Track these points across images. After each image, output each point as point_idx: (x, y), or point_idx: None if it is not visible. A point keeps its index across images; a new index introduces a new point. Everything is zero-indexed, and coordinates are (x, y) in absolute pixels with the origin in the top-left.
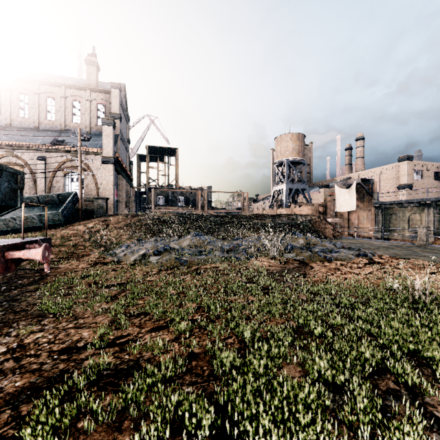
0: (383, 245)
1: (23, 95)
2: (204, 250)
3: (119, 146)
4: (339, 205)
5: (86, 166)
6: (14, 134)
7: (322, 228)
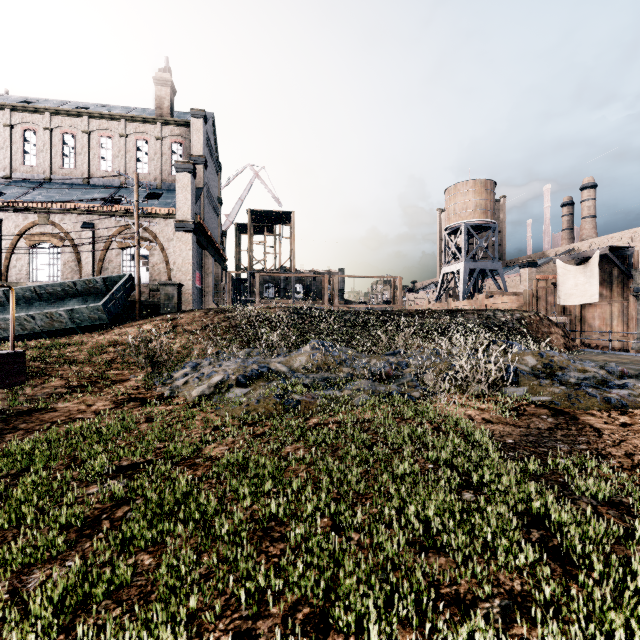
0: None
1: (68, 135)
2: (335, 377)
3: (203, 206)
4: (565, 293)
5: (153, 235)
6: (54, 192)
7: (544, 333)
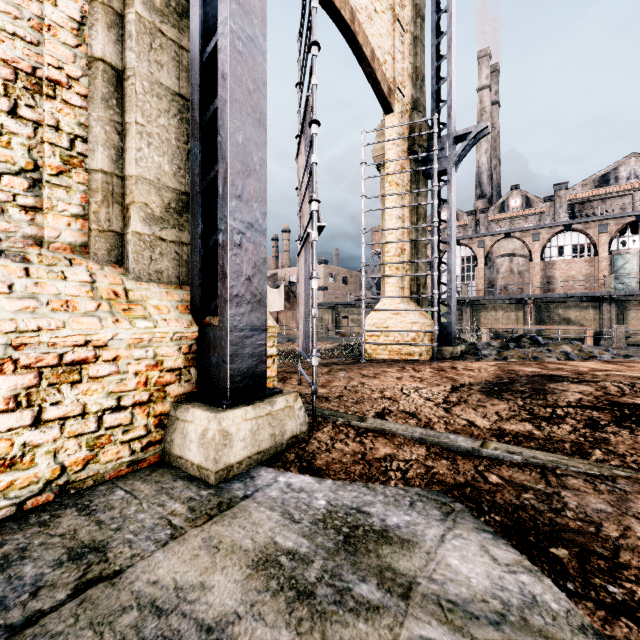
0: None
1: None
2: None
3: None
4: (270, 304)
5: None
6: None
7: None
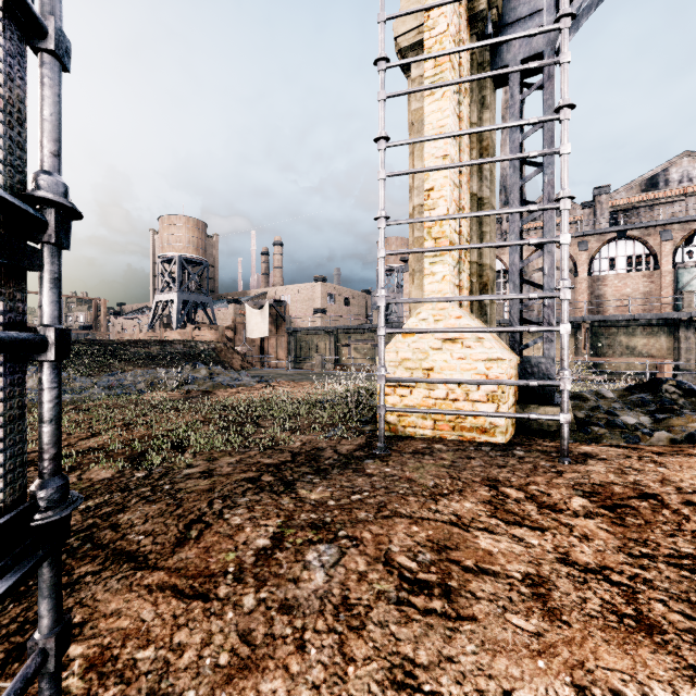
0: (288, 374)
1: None
2: (72, 389)
3: None
4: (250, 329)
5: None
6: None
7: (229, 358)
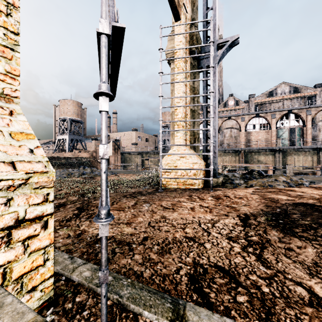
0: (122, 171)
1: None
2: None
3: None
4: None
5: None
6: None
7: (96, 165)
